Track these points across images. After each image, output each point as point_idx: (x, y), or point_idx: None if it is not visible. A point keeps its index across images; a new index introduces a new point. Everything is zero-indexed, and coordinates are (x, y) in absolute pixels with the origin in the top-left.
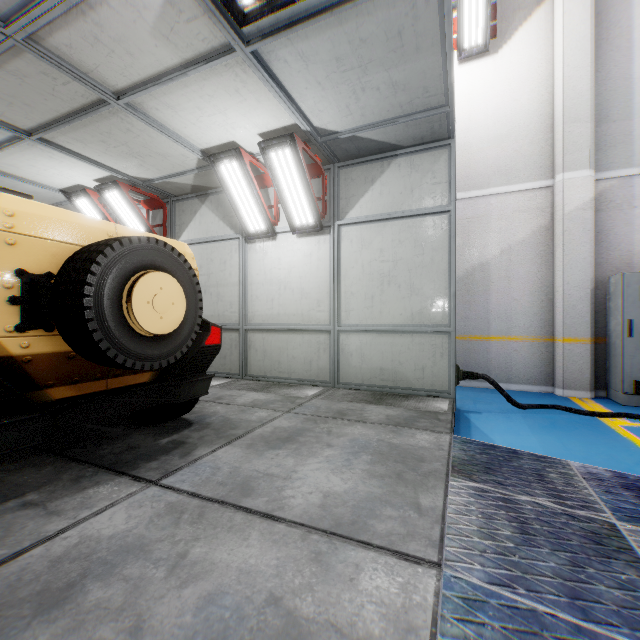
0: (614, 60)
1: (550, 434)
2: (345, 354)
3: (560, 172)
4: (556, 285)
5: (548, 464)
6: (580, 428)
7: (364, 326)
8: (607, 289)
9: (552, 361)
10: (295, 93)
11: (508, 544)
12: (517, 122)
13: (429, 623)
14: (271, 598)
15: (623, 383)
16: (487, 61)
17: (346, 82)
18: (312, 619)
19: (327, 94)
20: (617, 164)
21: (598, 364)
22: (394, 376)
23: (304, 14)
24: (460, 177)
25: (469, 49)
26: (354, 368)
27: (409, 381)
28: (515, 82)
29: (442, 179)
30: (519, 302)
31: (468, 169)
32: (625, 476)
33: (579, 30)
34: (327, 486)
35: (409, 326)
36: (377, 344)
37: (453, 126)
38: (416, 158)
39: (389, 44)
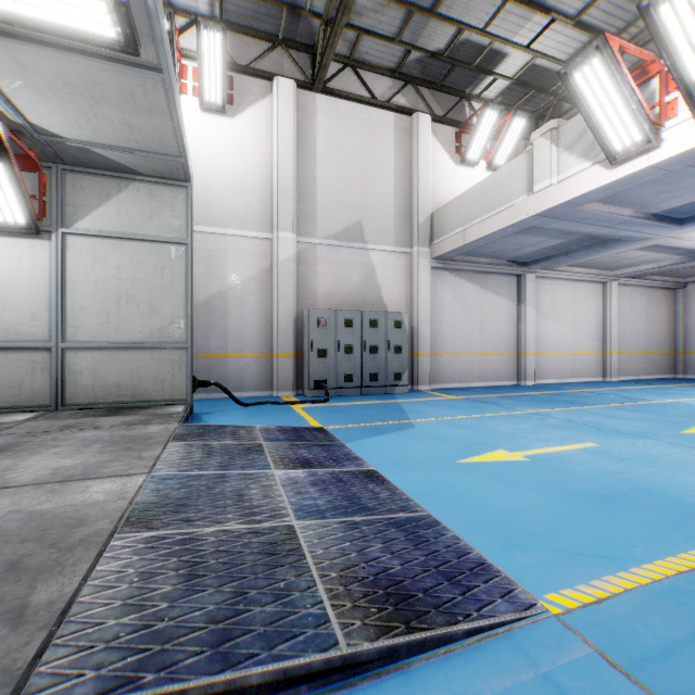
0: (308, 162)
1: (256, 417)
2: (73, 373)
3: (276, 230)
4: (274, 314)
5: (243, 428)
6: (277, 411)
7: (98, 343)
8: (304, 319)
9: (272, 371)
10: (5, 84)
11: (197, 459)
12: (248, 181)
13: (137, 489)
14: (13, 512)
15: (309, 382)
16: (225, 121)
17: (76, 102)
18: (52, 508)
19: (51, 102)
20: (309, 234)
21: (299, 372)
22: (133, 391)
23: (25, 34)
24: (203, 212)
25: (210, 103)
26: (85, 387)
27: (149, 394)
28: (247, 148)
29: (181, 215)
30: (250, 326)
31: (210, 207)
32: (283, 427)
33: (287, 131)
34: (57, 465)
35: (149, 343)
36: (114, 361)
37: (189, 174)
38: (156, 189)
39: (123, 96)
